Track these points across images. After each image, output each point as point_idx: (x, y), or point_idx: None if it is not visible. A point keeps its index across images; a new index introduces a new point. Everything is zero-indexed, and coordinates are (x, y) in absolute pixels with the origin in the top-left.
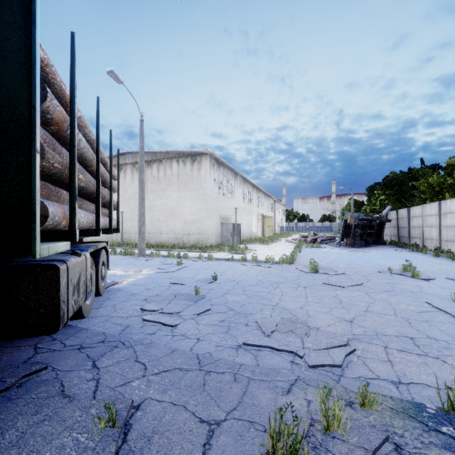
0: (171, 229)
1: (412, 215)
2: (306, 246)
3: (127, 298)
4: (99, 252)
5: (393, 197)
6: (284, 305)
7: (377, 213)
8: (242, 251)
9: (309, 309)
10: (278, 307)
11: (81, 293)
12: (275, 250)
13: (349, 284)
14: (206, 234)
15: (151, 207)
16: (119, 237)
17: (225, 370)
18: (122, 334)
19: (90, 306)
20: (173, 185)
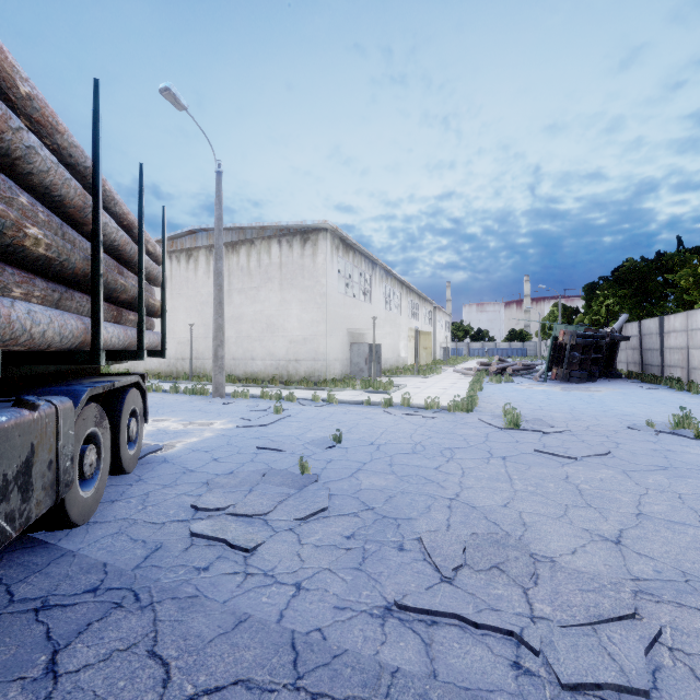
0: (269, 352)
1: (668, 329)
2: (490, 380)
3: (174, 480)
4: (123, 392)
5: (630, 300)
6: (471, 498)
7: (601, 327)
8: (385, 388)
9: (523, 509)
10: (459, 503)
11: (38, 491)
12: (439, 387)
13: (584, 452)
14: (325, 361)
15: (238, 316)
16: (187, 365)
17: (356, 693)
18: (141, 569)
19: (95, 499)
20: (273, 280)
